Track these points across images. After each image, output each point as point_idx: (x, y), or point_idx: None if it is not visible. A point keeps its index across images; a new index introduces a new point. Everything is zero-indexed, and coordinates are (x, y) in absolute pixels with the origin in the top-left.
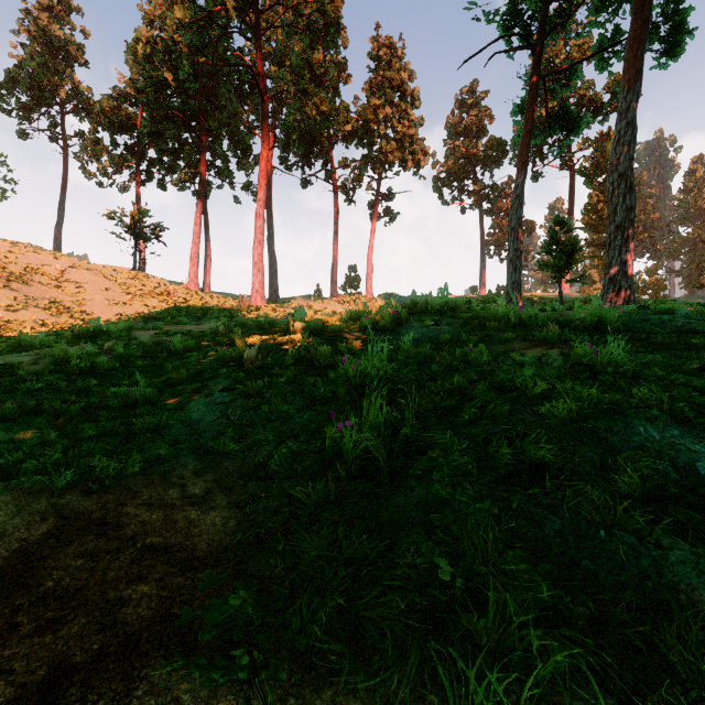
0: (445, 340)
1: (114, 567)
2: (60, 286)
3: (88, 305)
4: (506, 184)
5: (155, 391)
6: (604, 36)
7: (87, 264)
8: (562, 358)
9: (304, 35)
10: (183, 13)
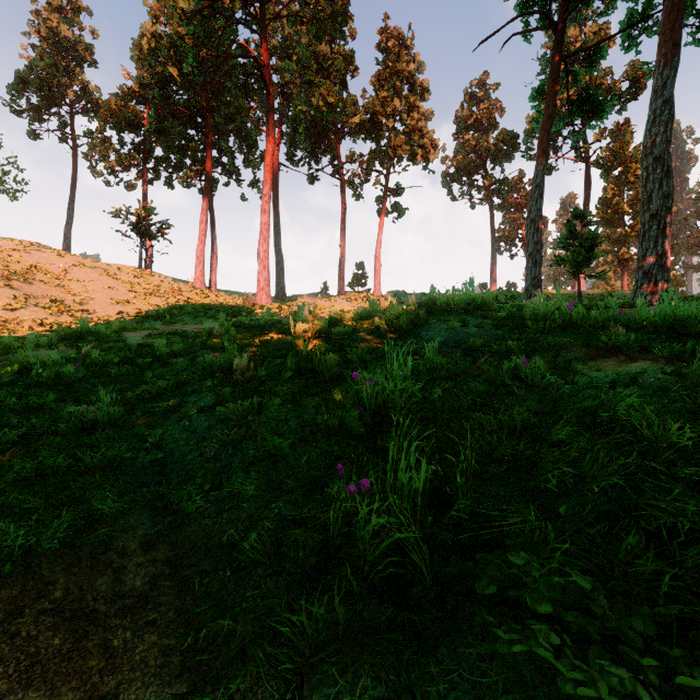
0: (477, 345)
1: None
2: (62, 285)
3: (90, 304)
4: (516, 179)
5: (123, 409)
6: (633, 11)
7: (92, 263)
8: (663, 376)
9: (310, 24)
10: (188, 6)
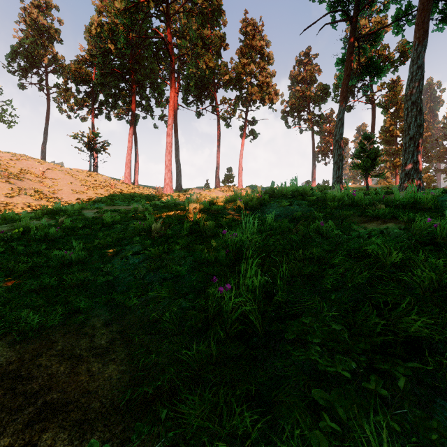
0: (298, 216)
1: (8, 431)
2: (41, 181)
3: (59, 193)
4: (329, 114)
5: (87, 253)
6: (400, 10)
7: (60, 167)
8: (399, 231)
9: (198, 17)
10: (120, 5)
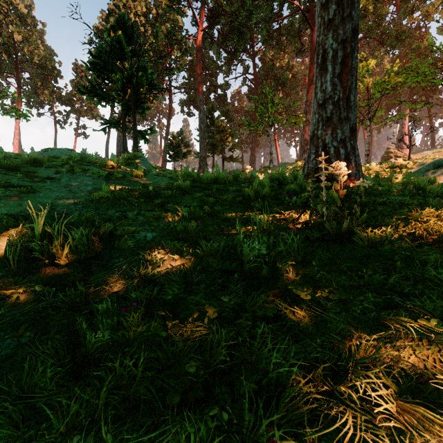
0: None
1: None
2: None
3: None
4: None
5: None
6: None
7: None
8: None
9: (38, 69)
10: None
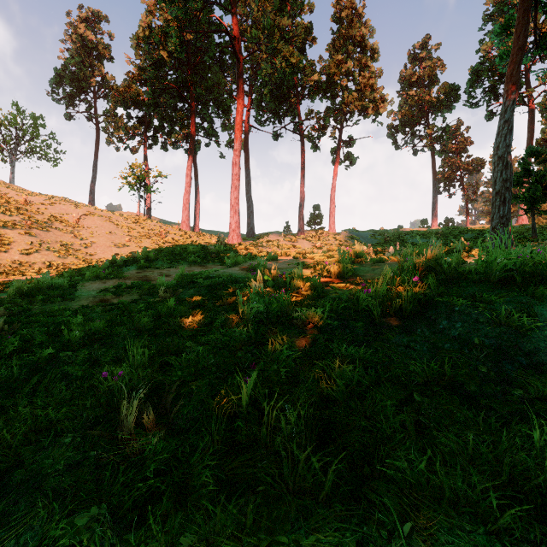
0: None
1: None
2: (73, 231)
3: (93, 247)
4: (455, 127)
5: None
6: None
7: (100, 212)
8: None
9: None
10: None
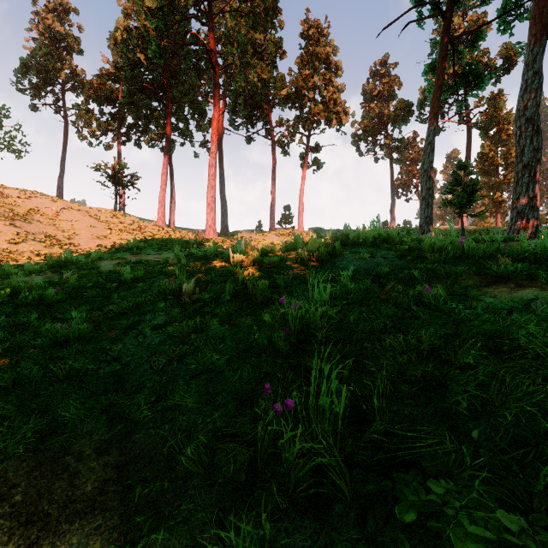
0: (384, 273)
1: None
2: (54, 224)
3: (76, 239)
4: (411, 138)
5: (91, 326)
6: (508, 0)
7: (77, 206)
8: None
9: (248, 17)
10: (152, 5)
